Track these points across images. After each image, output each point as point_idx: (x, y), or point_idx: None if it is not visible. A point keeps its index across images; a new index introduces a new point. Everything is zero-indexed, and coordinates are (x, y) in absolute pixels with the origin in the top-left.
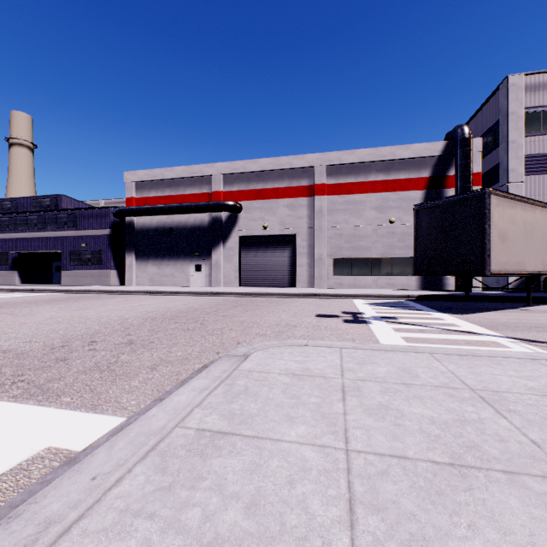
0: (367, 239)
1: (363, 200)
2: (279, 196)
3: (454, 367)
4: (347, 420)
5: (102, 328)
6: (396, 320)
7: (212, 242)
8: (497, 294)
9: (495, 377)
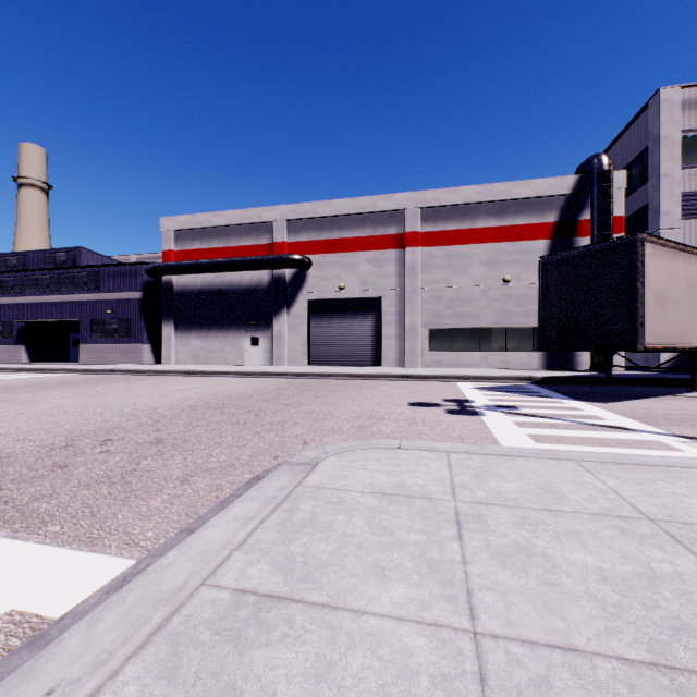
0: (474, 304)
1: (469, 253)
2: (359, 247)
3: (615, 482)
4: (469, 575)
5: (124, 421)
6: (517, 411)
7: (273, 307)
8: (648, 375)
9: (680, 499)
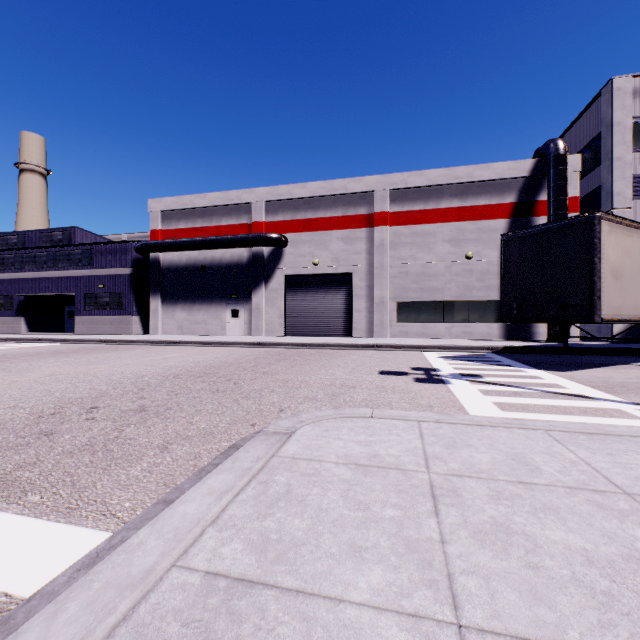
0: (438, 279)
1: (434, 231)
2: (331, 227)
3: (586, 453)
4: (449, 556)
5: (110, 389)
6: (481, 379)
7: (252, 282)
8: (602, 345)
9: None
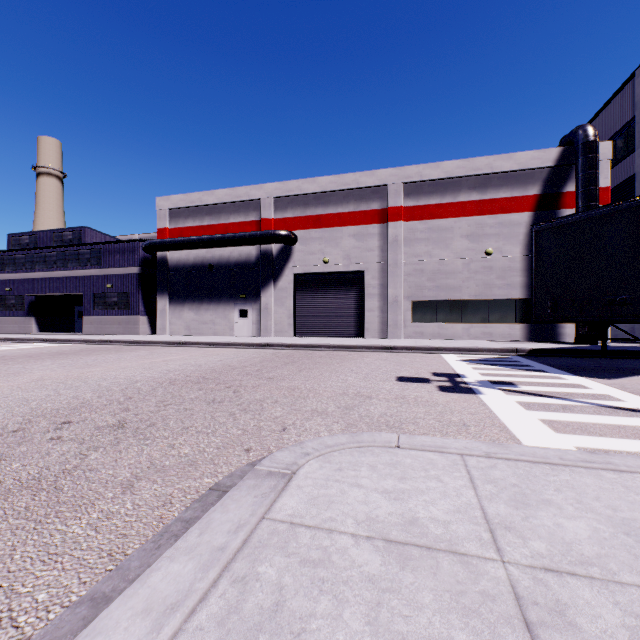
0: (455, 276)
1: (451, 226)
2: (343, 223)
3: None
4: None
5: (95, 397)
6: (516, 388)
7: (260, 281)
8: None
9: None
